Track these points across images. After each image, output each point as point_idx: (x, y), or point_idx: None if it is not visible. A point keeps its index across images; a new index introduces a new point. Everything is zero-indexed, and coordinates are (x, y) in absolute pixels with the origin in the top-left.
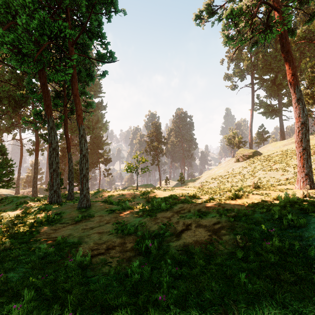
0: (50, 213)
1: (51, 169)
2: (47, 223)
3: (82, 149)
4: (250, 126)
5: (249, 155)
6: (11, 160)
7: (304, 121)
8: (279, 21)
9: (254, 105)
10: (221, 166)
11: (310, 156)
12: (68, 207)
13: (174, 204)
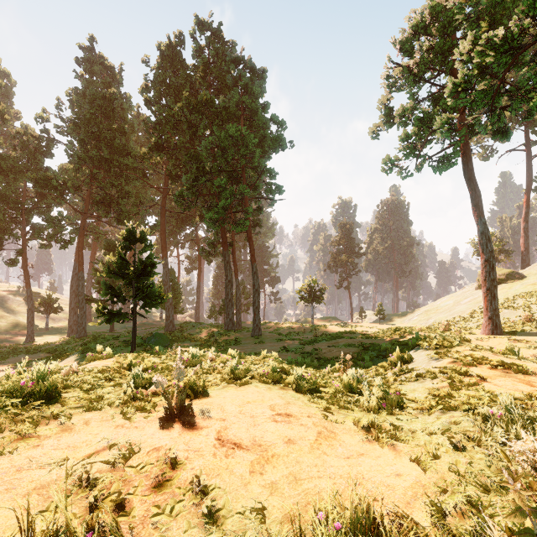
0: (230, 338)
1: (227, 299)
2: (232, 344)
3: (255, 285)
4: (524, 222)
5: (500, 278)
6: (179, 284)
7: (488, 258)
8: (450, 154)
9: (536, 181)
10: (454, 294)
11: (495, 297)
12: (243, 334)
13: (335, 338)
